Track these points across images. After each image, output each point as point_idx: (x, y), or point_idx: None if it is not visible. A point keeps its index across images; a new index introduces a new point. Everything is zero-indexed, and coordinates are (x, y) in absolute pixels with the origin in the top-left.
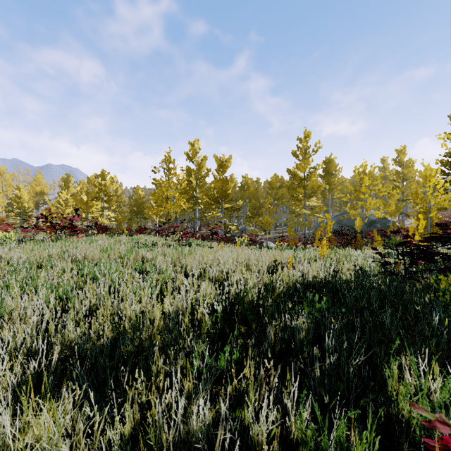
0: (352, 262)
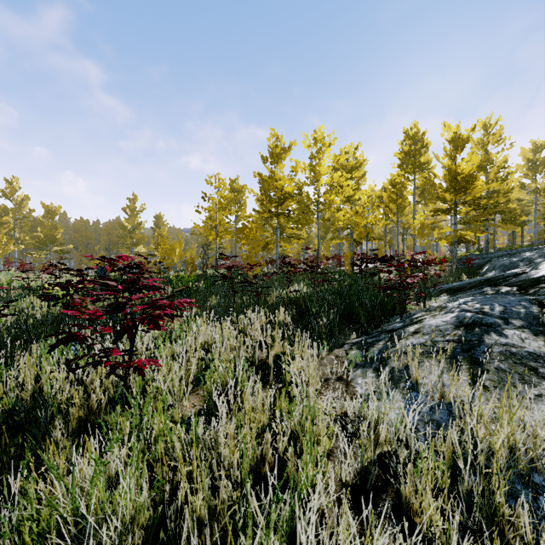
0: None
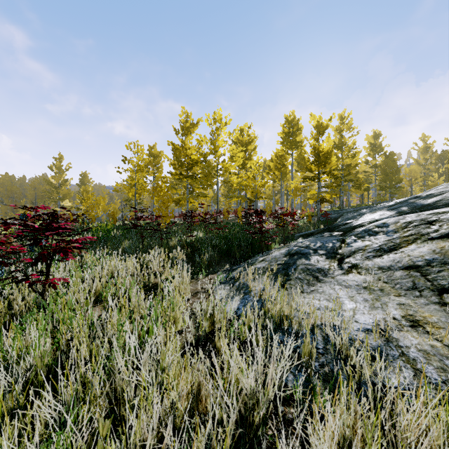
0: None
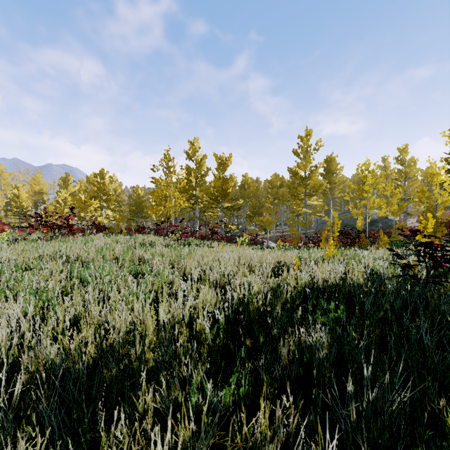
0: (362, 263)
